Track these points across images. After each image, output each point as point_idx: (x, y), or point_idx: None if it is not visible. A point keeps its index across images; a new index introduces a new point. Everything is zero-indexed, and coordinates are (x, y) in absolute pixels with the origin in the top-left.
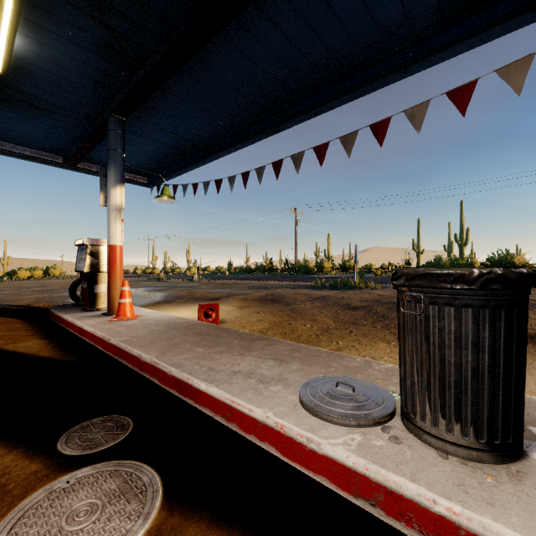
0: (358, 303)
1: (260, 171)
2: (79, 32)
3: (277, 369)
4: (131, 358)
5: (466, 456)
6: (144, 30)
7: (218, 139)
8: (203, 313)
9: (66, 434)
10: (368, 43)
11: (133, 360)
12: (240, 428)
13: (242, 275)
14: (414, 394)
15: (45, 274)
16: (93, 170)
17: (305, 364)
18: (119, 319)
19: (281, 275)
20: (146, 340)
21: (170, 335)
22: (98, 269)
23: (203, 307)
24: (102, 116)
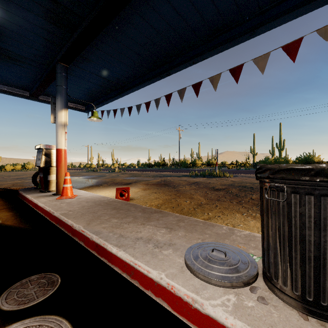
0: (220, 186)
1: (157, 101)
2: (33, 3)
3: (168, 236)
4: (66, 226)
5: (324, 318)
6: (77, 2)
7: (129, 80)
8: (119, 193)
9: (8, 290)
10: (229, 13)
11: (68, 228)
12: (141, 284)
13: (146, 168)
14: (277, 264)
15: (23, 167)
16: (49, 101)
17: (187, 232)
18: (63, 198)
19: (170, 168)
20: (78, 213)
21: (95, 209)
22: (50, 164)
23: (119, 190)
24: (52, 64)
